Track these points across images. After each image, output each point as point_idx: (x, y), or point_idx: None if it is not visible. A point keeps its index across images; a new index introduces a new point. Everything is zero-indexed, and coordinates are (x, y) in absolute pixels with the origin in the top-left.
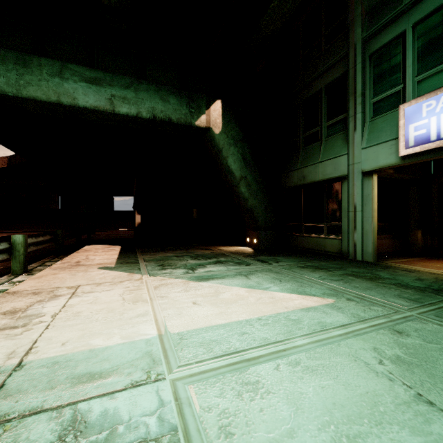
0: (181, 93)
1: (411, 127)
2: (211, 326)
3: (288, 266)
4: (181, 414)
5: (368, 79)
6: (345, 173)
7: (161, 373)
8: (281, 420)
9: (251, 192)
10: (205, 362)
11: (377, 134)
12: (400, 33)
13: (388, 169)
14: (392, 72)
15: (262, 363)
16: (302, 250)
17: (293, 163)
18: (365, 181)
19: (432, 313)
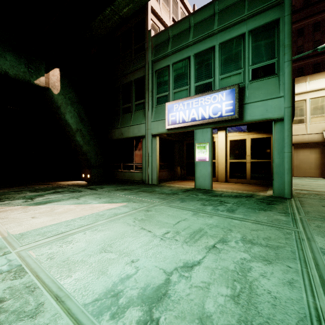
0: (19, 53)
1: (170, 115)
2: (46, 226)
3: (108, 190)
4: (24, 260)
5: (155, 84)
6: (144, 134)
7: (8, 251)
8: (81, 248)
9: (85, 141)
10: (41, 240)
11: (158, 115)
12: (167, 65)
13: (164, 134)
14: (164, 84)
15: (77, 233)
16: (121, 181)
17: (116, 124)
18: (153, 140)
19: (166, 202)
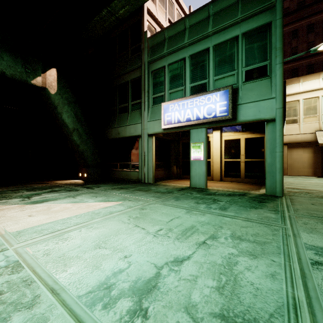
0: (16, 53)
1: (166, 115)
2: (43, 224)
3: (104, 189)
4: (21, 256)
5: (151, 84)
6: (140, 133)
7: (5, 248)
8: (76, 245)
9: (82, 140)
10: (37, 238)
11: (154, 115)
12: (163, 66)
13: (160, 134)
14: (160, 84)
15: (73, 231)
16: (117, 180)
17: (113, 123)
18: (149, 139)
19: (161, 200)
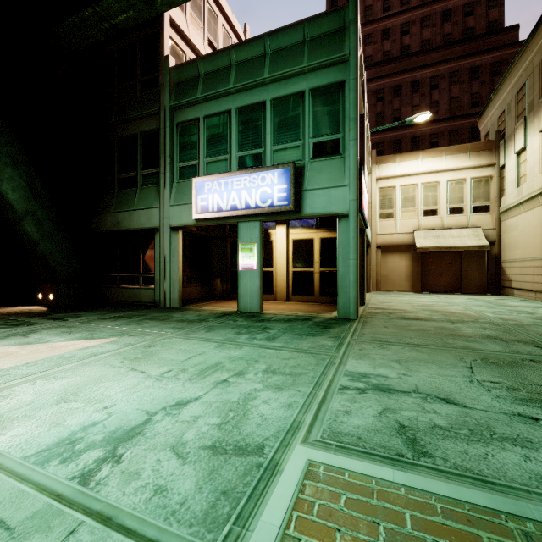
0: None
1: (199, 197)
2: None
3: (88, 320)
4: None
5: (176, 145)
6: (157, 225)
7: None
8: (25, 402)
9: (44, 233)
10: None
11: (181, 196)
12: (197, 118)
13: (192, 227)
14: (192, 147)
15: (19, 385)
16: (116, 304)
17: (107, 205)
18: (173, 235)
19: (184, 333)
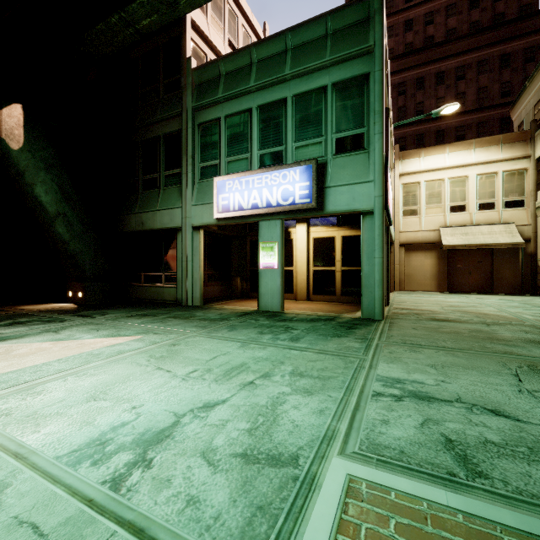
0: None
1: (220, 197)
2: None
3: (114, 317)
4: None
5: (197, 145)
6: (179, 225)
7: None
8: (57, 399)
9: (74, 233)
10: None
11: (203, 195)
12: (218, 118)
13: (213, 226)
14: (213, 146)
15: (52, 381)
16: (140, 302)
17: (132, 206)
18: (195, 235)
19: (206, 332)
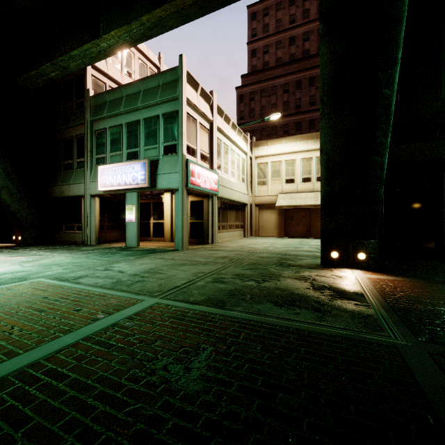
0: None
1: (102, 178)
2: None
3: (30, 250)
4: None
5: (94, 144)
6: (83, 194)
7: None
8: None
9: (14, 199)
10: None
11: (96, 176)
12: (105, 128)
13: (107, 195)
14: (102, 145)
15: None
16: (61, 243)
17: (57, 180)
18: (92, 200)
19: (70, 255)
